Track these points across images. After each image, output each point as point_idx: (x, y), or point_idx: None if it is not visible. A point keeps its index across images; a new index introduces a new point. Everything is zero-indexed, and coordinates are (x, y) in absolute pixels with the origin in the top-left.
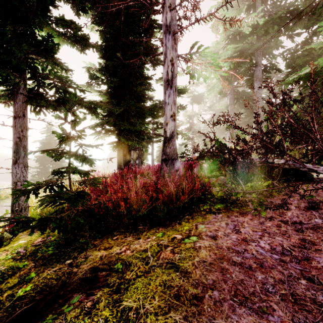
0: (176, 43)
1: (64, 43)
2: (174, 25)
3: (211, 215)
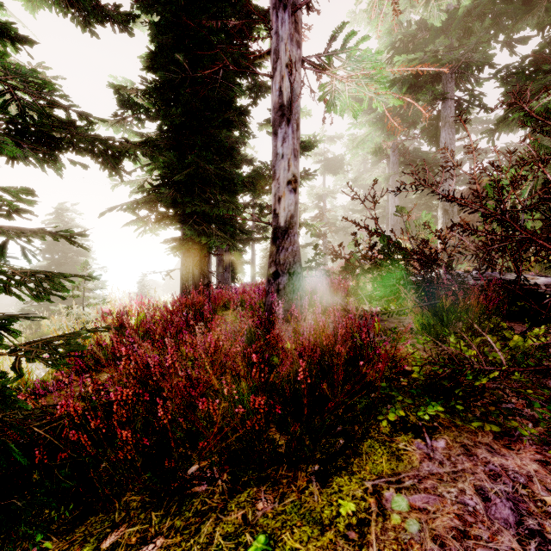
0: (298, 30)
1: (41, 4)
2: None
3: (412, 443)
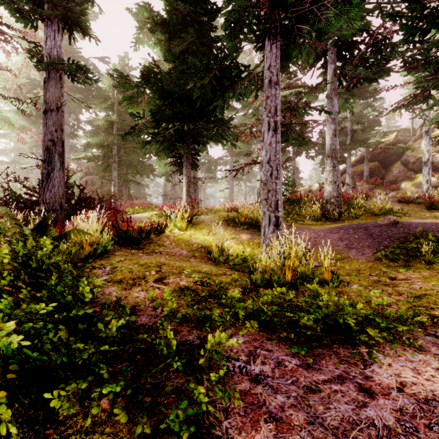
0: None
1: None
2: None
3: None
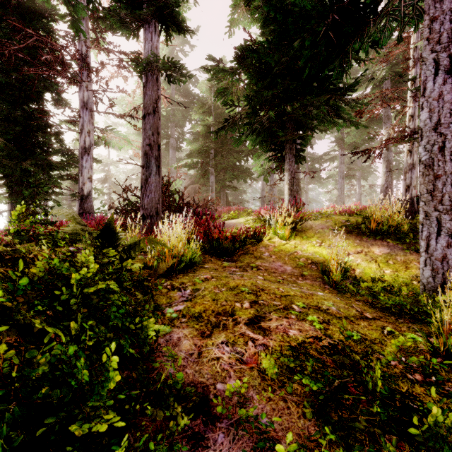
0: (93, 118)
1: None
2: (91, 103)
3: None
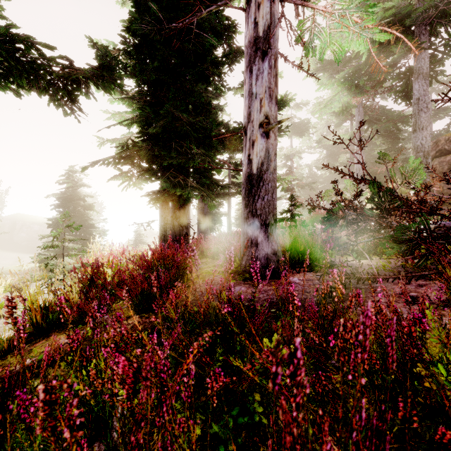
0: None
1: None
2: None
3: None
